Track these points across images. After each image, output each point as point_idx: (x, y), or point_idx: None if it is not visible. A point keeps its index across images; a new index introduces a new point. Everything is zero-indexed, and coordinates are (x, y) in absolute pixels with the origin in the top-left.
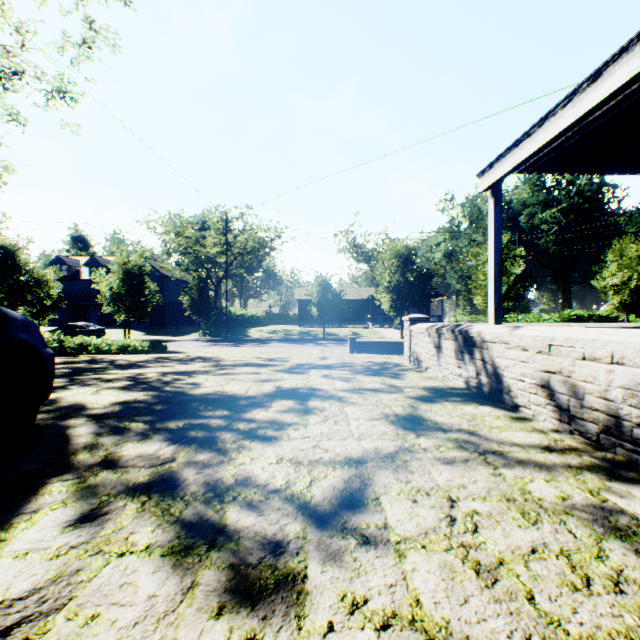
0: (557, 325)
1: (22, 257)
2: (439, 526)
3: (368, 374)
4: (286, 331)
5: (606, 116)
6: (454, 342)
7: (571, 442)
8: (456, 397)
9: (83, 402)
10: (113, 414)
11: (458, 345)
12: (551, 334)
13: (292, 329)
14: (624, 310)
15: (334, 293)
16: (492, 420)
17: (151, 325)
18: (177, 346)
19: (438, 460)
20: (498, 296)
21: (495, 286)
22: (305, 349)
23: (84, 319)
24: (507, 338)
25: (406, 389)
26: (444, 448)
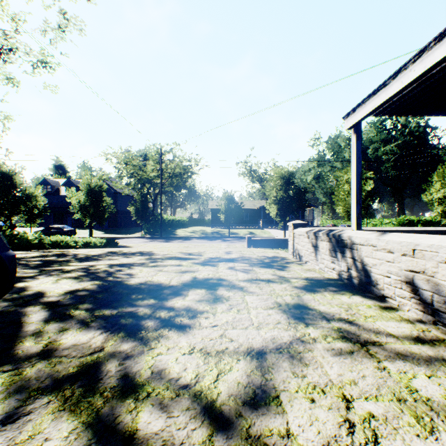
0: (403, 229)
1: (18, 179)
2: (340, 434)
3: (262, 266)
4: (202, 231)
5: (445, 69)
6: (329, 243)
7: (437, 333)
8: (332, 287)
9: (43, 290)
10: (63, 302)
11: (332, 245)
12: (415, 240)
13: (207, 230)
14: (445, 216)
15: (236, 204)
16: (365, 309)
17: (108, 227)
18: (126, 242)
19: (327, 351)
20: (359, 207)
21: (357, 200)
22: (216, 244)
23: (62, 222)
24: (375, 242)
25: (292, 280)
26: (330, 338)
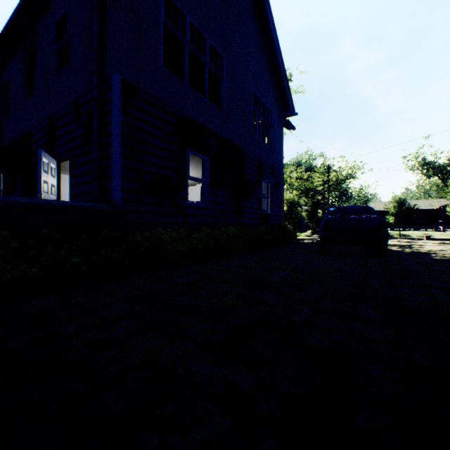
0: None
1: None
2: None
3: (442, 244)
4: None
5: None
6: None
7: None
8: None
9: None
10: None
11: None
12: None
13: None
14: None
15: (407, 206)
16: None
17: None
18: None
19: None
20: None
21: None
22: None
23: None
24: None
25: None
26: None
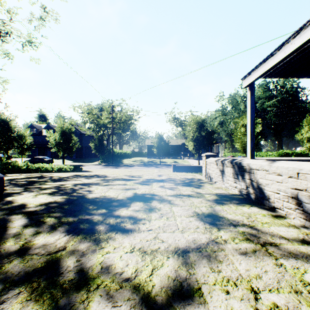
0: (284, 158)
1: (12, 124)
2: None
3: (184, 185)
4: (141, 160)
5: None
6: (232, 168)
7: None
8: (235, 200)
9: (25, 203)
10: (39, 211)
11: (234, 170)
12: (299, 166)
13: (144, 159)
14: None
15: (165, 142)
16: (261, 217)
17: (76, 157)
18: (88, 168)
19: (236, 251)
20: (253, 143)
21: (251, 138)
22: (150, 169)
23: (44, 154)
24: (267, 167)
25: (206, 195)
26: (237, 240)
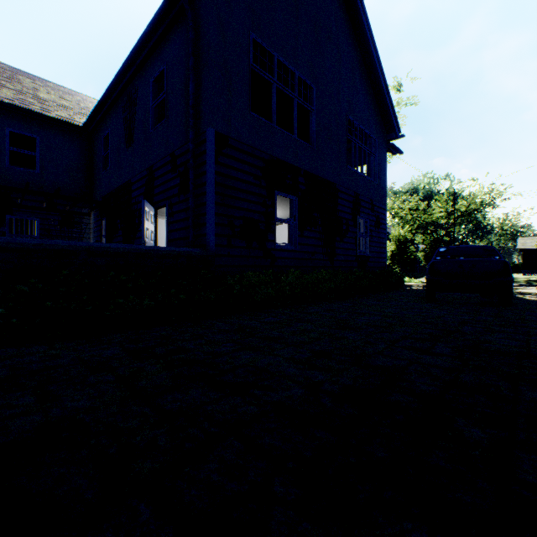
0: None
1: None
2: None
3: None
4: None
5: None
6: None
7: None
8: None
9: None
10: None
11: None
12: None
13: (515, 277)
14: None
15: None
16: None
17: None
18: None
19: None
20: None
21: None
22: None
23: None
24: None
25: None
26: None
